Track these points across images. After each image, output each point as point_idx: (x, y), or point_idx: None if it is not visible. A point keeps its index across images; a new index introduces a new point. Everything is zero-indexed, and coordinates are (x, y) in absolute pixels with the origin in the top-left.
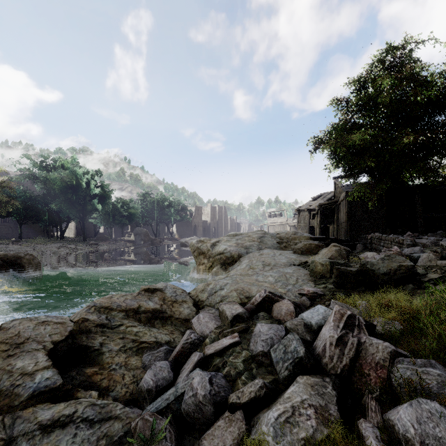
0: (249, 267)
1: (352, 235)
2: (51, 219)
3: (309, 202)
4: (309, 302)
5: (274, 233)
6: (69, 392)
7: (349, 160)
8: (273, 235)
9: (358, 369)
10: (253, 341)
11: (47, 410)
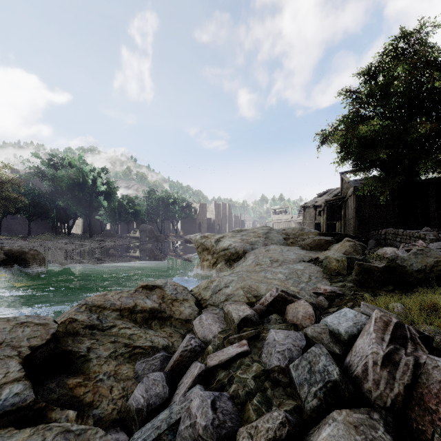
0: (256, 264)
1: (360, 231)
2: (59, 215)
3: (315, 198)
4: (326, 302)
5: (280, 229)
6: (41, 412)
7: (359, 153)
8: (279, 231)
9: (419, 402)
10: (266, 352)
11: (8, 439)
